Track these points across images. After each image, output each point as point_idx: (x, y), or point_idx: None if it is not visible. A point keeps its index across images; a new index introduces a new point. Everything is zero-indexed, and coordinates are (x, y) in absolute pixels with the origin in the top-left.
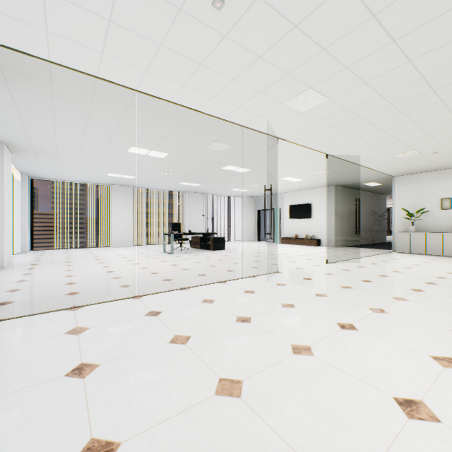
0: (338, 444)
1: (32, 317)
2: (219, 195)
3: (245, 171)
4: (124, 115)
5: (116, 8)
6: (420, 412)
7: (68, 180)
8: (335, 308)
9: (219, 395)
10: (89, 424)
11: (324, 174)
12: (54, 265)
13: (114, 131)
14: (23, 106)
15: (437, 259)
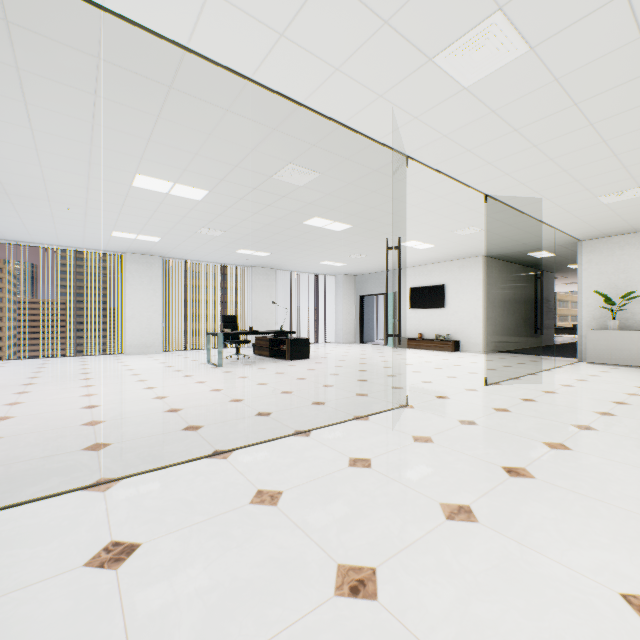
0: None
1: None
2: (301, 272)
3: (343, 228)
4: (98, 90)
5: None
6: None
7: (50, 244)
8: (575, 521)
9: None
10: None
11: (471, 235)
12: None
13: (90, 134)
14: None
15: None
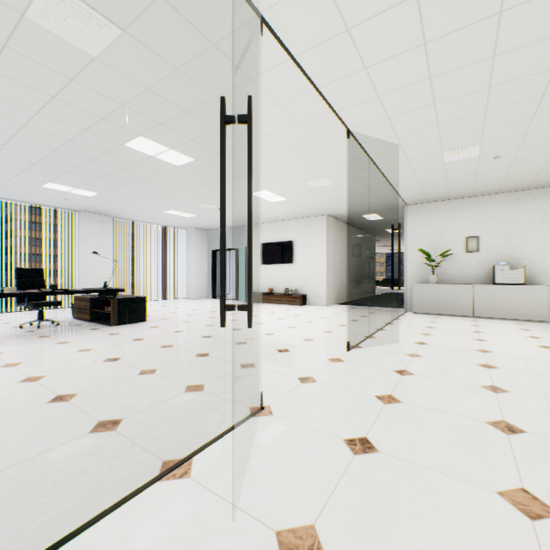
0: None
1: None
2: (147, 222)
3: (183, 162)
4: None
5: None
6: None
7: None
8: None
9: None
10: None
11: (322, 188)
12: None
13: None
14: None
15: (478, 324)
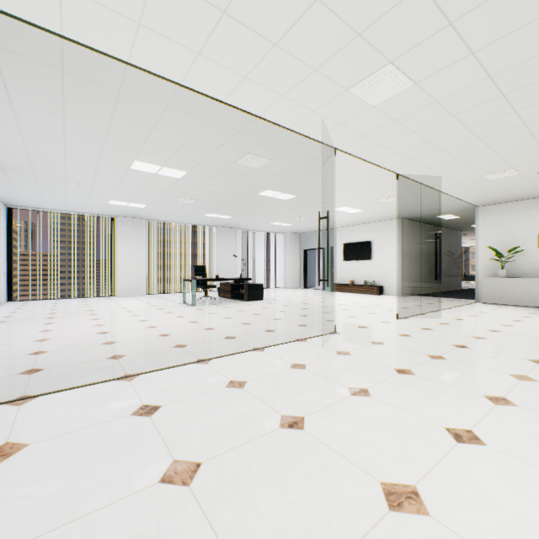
0: None
1: None
2: (256, 230)
3: (289, 198)
4: (116, 108)
5: None
6: None
7: (59, 210)
8: (432, 396)
9: None
10: None
11: (390, 202)
12: (27, 324)
13: (105, 135)
14: None
15: (538, 312)
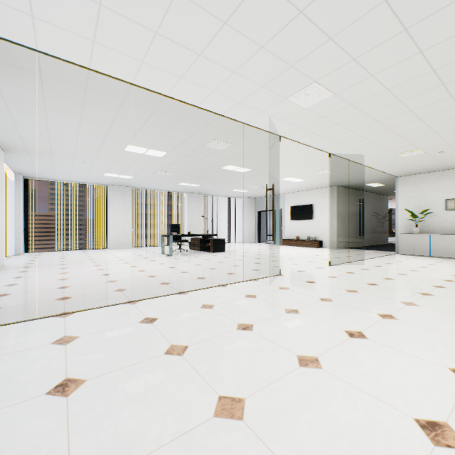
0: None
1: (17, 325)
2: (220, 196)
3: (246, 171)
4: (120, 111)
5: None
6: (447, 438)
7: (64, 180)
8: (341, 314)
9: (218, 417)
10: None
11: (326, 174)
12: (47, 268)
13: (109, 128)
14: (12, 101)
15: (442, 261)
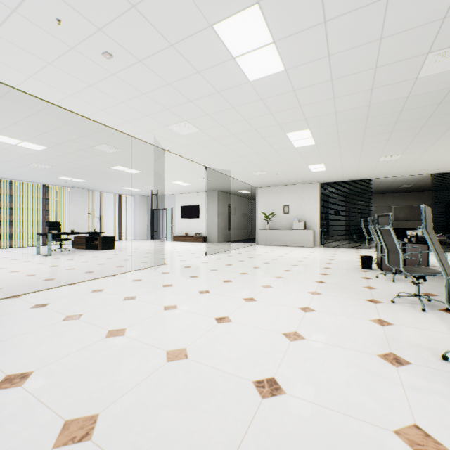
0: (179, 339)
1: None
2: (109, 192)
3: (136, 172)
4: None
5: (4, 27)
6: (224, 320)
7: None
8: (201, 283)
9: (108, 337)
10: (1, 371)
11: (208, 181)
12: None
13: None
14: None
15: (280, 248)
